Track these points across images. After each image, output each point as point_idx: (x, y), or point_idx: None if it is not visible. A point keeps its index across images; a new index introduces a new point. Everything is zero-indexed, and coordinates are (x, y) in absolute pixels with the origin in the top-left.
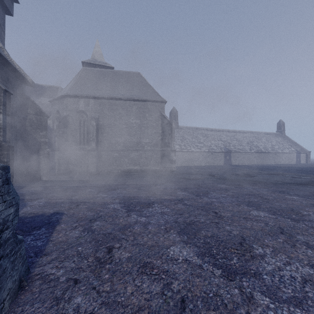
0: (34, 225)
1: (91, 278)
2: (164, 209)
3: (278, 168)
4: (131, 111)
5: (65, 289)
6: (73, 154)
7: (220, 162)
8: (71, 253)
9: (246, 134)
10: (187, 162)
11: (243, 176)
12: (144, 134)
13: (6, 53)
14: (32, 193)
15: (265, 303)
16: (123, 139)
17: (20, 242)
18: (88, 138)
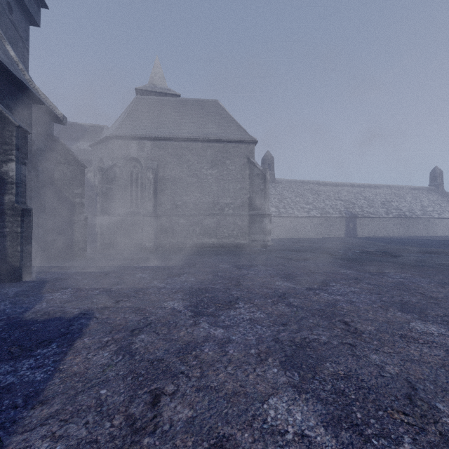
0: (42, 337)
1: None
2: (255, 313)
3: (435, 242)
4: (204, 156)
5: None
6: (122, 221)
7: (339, 233)
8: (86, 402)
9: (379, 190)
10: (288, 232)
11: (380, 256)
12: (224, 191)
13: (27, 77)
14: (57, 279)
15: None
16: (193, 198)
17: None
18: (143, 198)
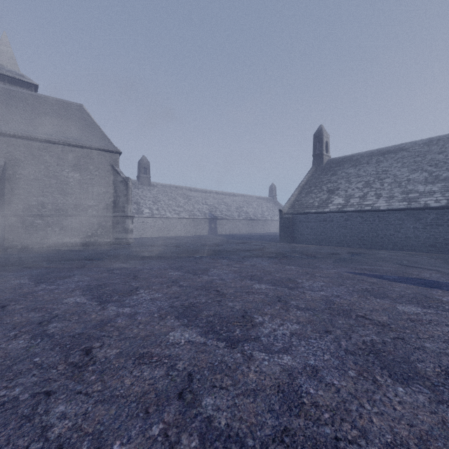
0: None
1: None
2: (84, 278)
3: (258, 237)
4: (65, 159)
5: None
6: None
7: (204, 231)
8: None
9: (236, 198)
10: (161, 231)
11: (209, 246)
12: (88, 194)
13: None
14: None
15: (112, 309)
16: (51, 199)
17: None
18: None
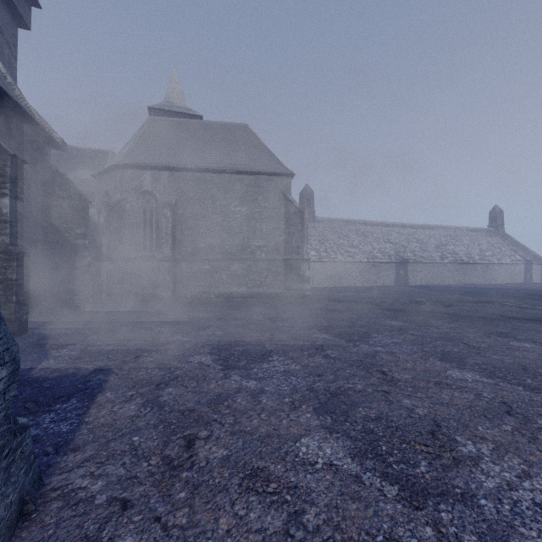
0: (59, 393)
1: (152, 499)
2: (290, 366)
3: (492, 291)
4: (232, 191)
5: (103, 520)
6: (133, 267)
7: (388, 280)
8: (120, 447)
9: (434, 231)
10: (330, 280)
11: (430, 306)
12: (256, 232)
13: (18, 93)
14: (60, 334)
15: None
16: (218, 240)
17: (23, 430)
18: (158, 239)
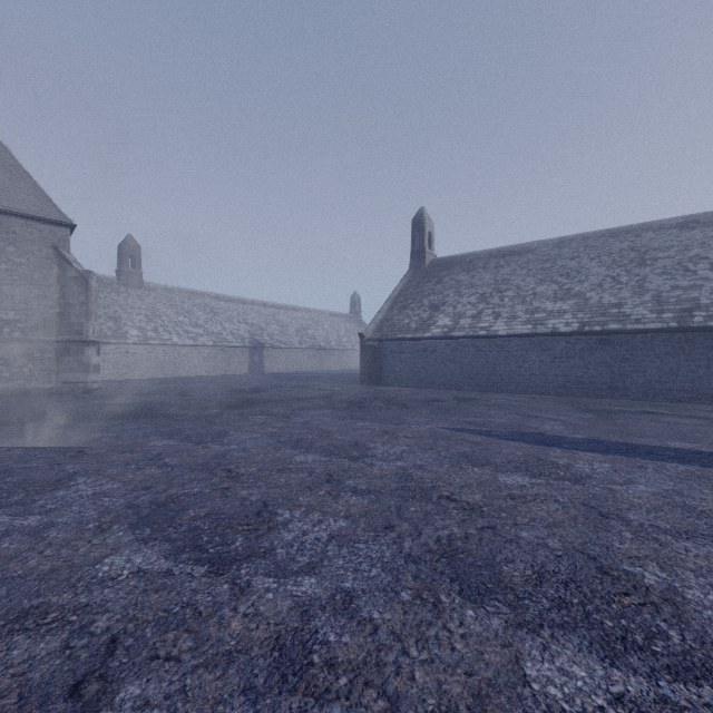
0: None
1: None
2: None
3: (330, 376)
4: None
5: None
6: None
7: (241, 368)
8: None
9: (297, 313)
10: (162, 368)
11: (243, 393)
12: (2, 299)
13: None
14: None
15: (1, 521)
16: None
17: None
18: None
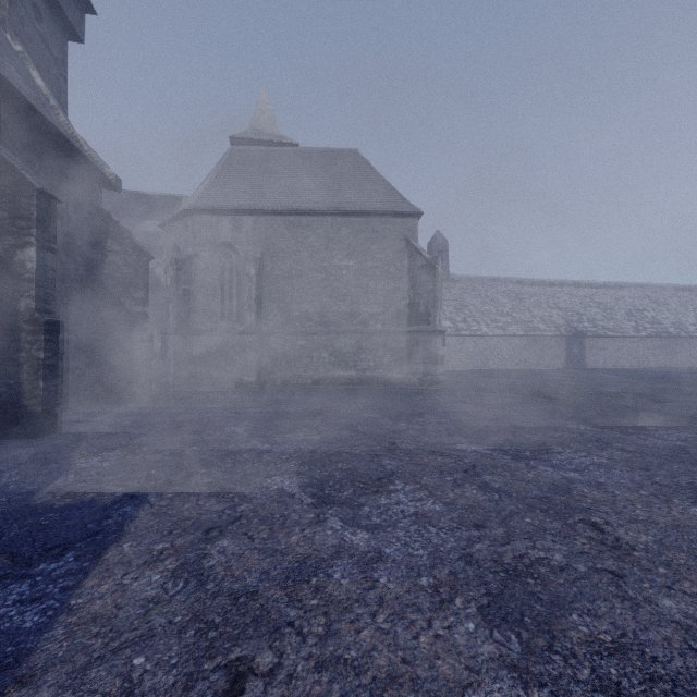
0: (55, 538)
1: None
2: (425, 503)
3: None
4: (336, 239)
5: None
6: (208, 342)
7: (556, 362)
8: (103, 684)
9: (623, 292)
10: (471, 360)
11: (633, 401)
12: (369, 294)
13: (62, 118)
14: (100, 434)
15: None
16: (318, 305)
17: None
18: (240, 305)
